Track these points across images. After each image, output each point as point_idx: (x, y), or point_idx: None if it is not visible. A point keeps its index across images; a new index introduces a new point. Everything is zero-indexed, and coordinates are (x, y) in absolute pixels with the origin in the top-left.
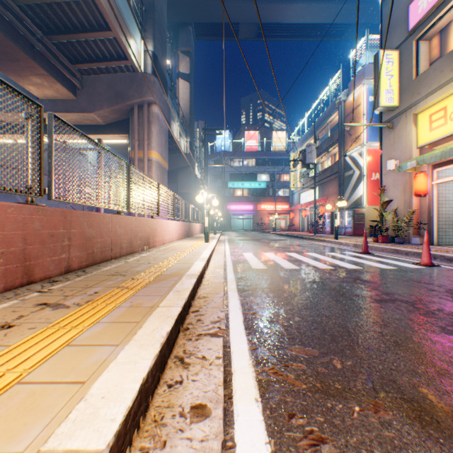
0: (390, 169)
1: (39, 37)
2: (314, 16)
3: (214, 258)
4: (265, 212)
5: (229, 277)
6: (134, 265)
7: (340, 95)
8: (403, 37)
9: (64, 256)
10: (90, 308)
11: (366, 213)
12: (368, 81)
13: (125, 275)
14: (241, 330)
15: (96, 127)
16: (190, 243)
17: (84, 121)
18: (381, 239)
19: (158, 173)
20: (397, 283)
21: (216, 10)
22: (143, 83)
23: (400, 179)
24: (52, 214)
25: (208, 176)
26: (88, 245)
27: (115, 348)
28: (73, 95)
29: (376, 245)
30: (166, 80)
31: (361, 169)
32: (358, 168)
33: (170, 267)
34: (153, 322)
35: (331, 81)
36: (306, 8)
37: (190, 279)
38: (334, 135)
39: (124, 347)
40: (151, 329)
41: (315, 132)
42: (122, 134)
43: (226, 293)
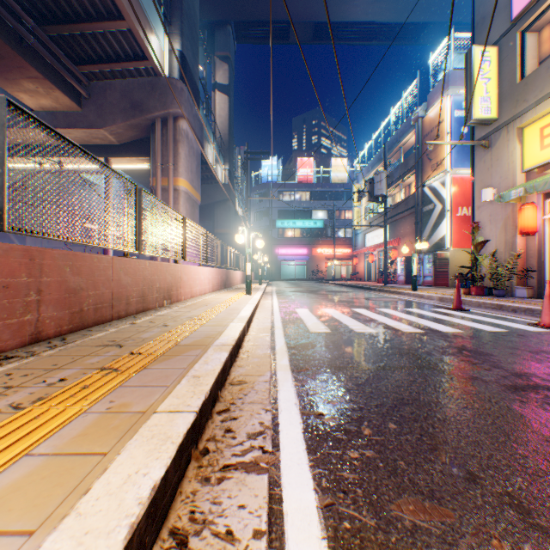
0: (486, 200)
1: (30, 27)
2: (384, 13)
3: (257, 317)
4: (322, 257)
5: (278, 347)
6: (143, 329)
7: (416, 110)
8: (504, 28)
9: (28, 318)
10: (31, 417)
11: (450, 258)
12: (453, 92)
13: (123, 346)
14: (301, 455)
15: (108, 147)
16: (227, 295)
17: (92, 140)
18: (474, 291)
19: (188, 207)
20: (524, 356)
21: (261, 5)
22: (167, 90)
23: (499, 213)
24: (5, 253)
25: (252, 213)
26: (72, 301)
27: (18, 547)
28: (77, 105)
29: (470, 299)
30: (198, 89)
31: (444, 202)
32: (440, 201)
33: (194, 333)
34: (133, 454)
35: (405, 93)
36: (373, 2)
37: (218, 354)
38: (409, 160)
39: (41, 542)
40: (123, 476)
41: (385, 156)
42: (141, 157)
43: (274, 374)
